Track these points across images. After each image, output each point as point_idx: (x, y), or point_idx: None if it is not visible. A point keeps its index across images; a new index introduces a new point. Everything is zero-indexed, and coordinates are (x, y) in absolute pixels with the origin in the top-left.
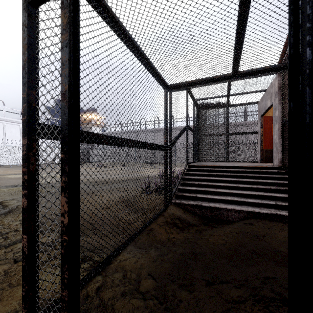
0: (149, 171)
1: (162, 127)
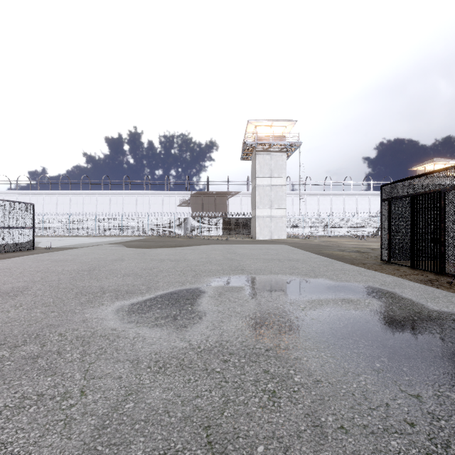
0: None
1: None
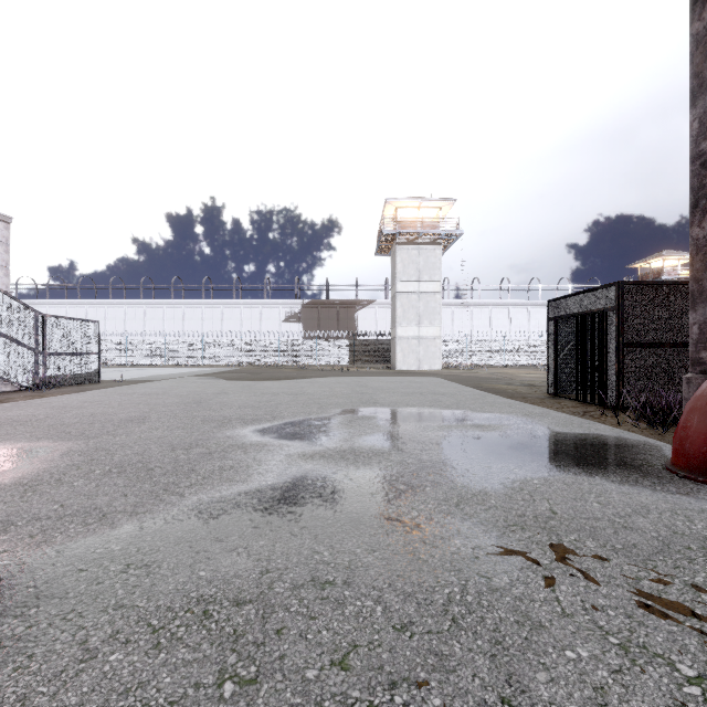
0: None
1: None
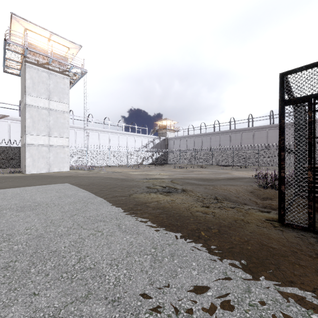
0: (237, 173)
1: (239, 128)
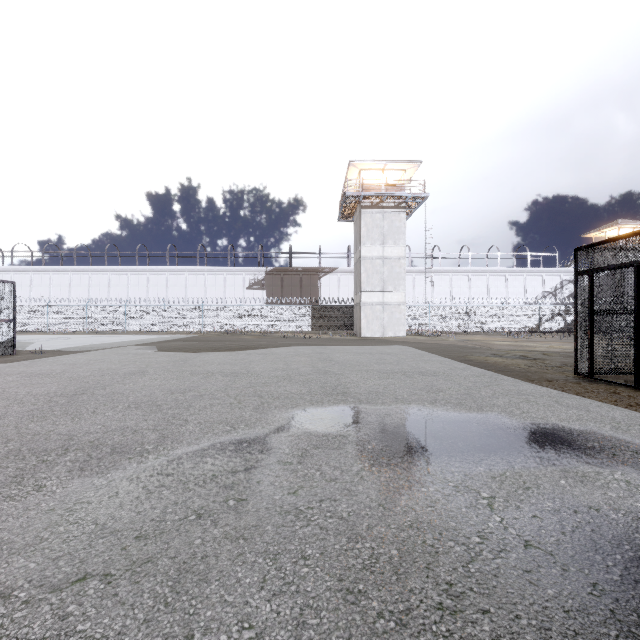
0: None
1: None
